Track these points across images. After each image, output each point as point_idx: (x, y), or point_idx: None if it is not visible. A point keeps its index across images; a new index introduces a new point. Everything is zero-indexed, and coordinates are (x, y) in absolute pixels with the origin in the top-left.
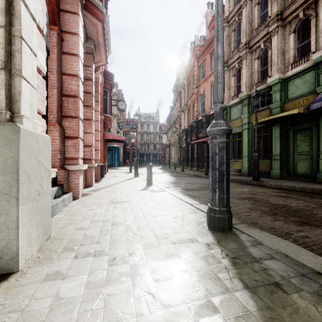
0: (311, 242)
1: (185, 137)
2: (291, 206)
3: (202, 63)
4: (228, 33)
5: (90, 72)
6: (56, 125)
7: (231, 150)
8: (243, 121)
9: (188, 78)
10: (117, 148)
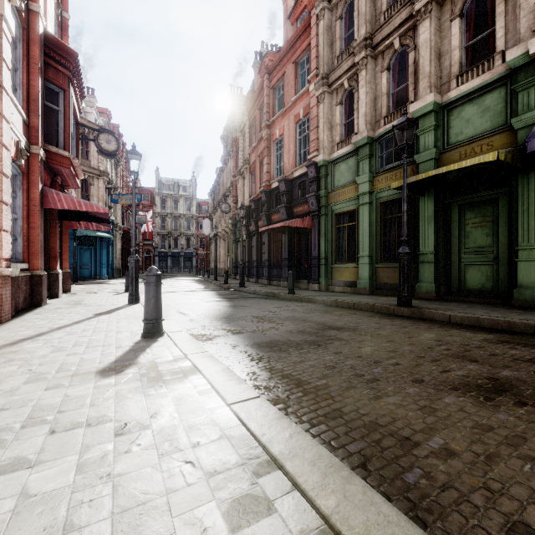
0: None
1: (246, 221)
2: None
3: (277, 81)
4: (329, 23)
5: None
6: None
7: (335, 244)
8: (359, 188)
9: (251, 112)
10: (108, 241)
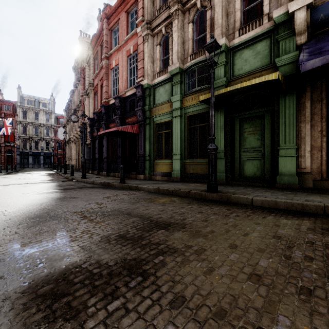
0: None
1: (91, 129)
2: None
3: (114, 24)
4: None
5: None
6: None
7: (156, 146)
8: (173, 105)
9: (94, 48)
10: None
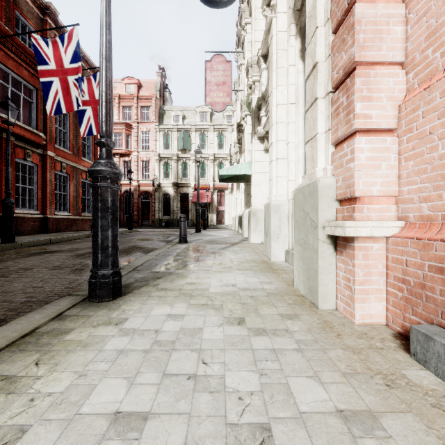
0: (45, 293)
1: None
2: None
3: None
4: None
5: None
6: None
7: None
8: None
9: None
10: None
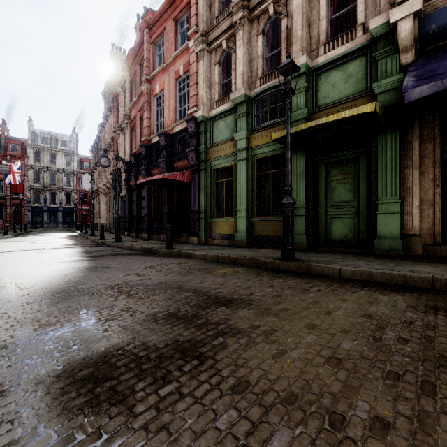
0: None
1: (127, 176)
2: None
3: (158, 36)
4: None
5: None
6: None
7: (214, 199)
8: (237, 144)
9: (131, 68)
10: None
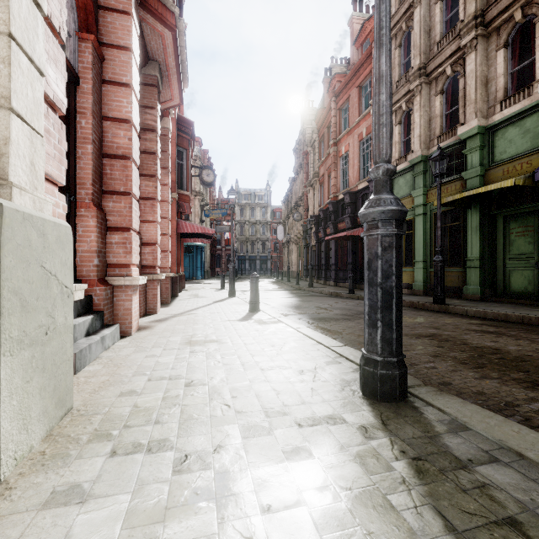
0: None
1: (316, 229)
2: (507, 351)
3: (343, 103)
4: None
5: (153, 118)
6: (90, 206)
7: None
8: (415, 200)
9: (320, 130)
10: (201, 248)
